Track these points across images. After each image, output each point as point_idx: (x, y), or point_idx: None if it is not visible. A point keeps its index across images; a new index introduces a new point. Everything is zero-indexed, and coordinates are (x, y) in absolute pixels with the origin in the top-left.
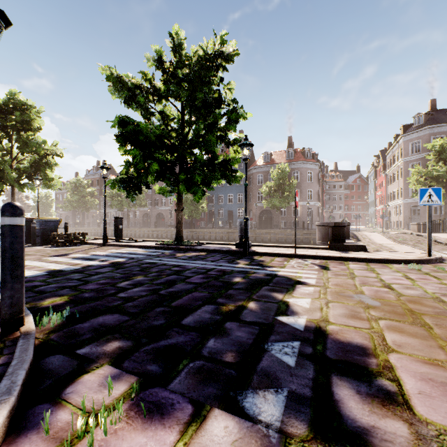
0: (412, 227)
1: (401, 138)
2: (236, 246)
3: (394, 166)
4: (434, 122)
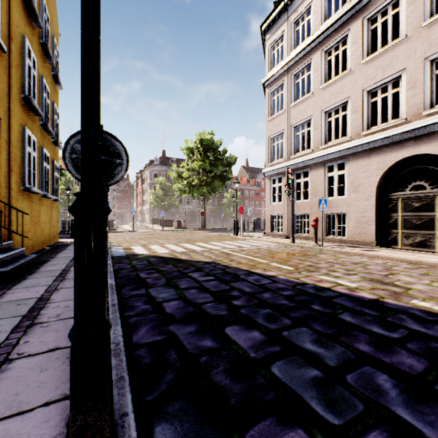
0: (149, 222)
1: (149, 168)
2: (61, 232)
3: (146, 184)
4: (164, 164)
